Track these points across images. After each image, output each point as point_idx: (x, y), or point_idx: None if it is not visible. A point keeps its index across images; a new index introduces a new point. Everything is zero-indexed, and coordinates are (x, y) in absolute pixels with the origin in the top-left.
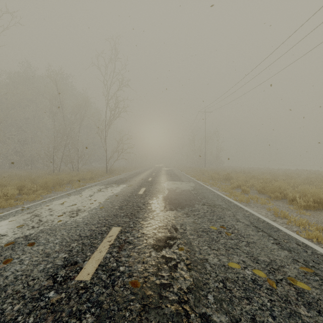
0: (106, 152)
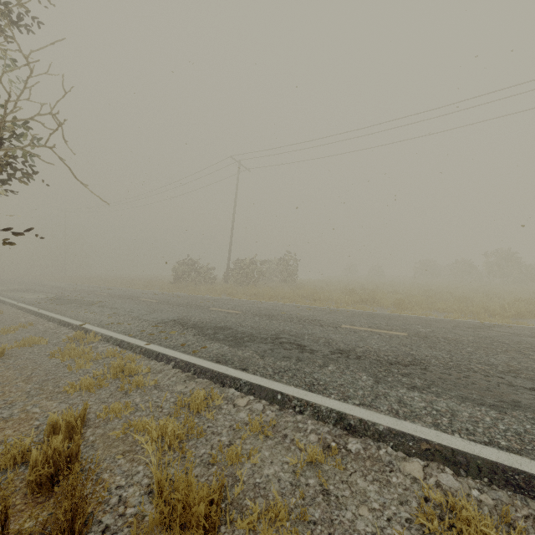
0: None
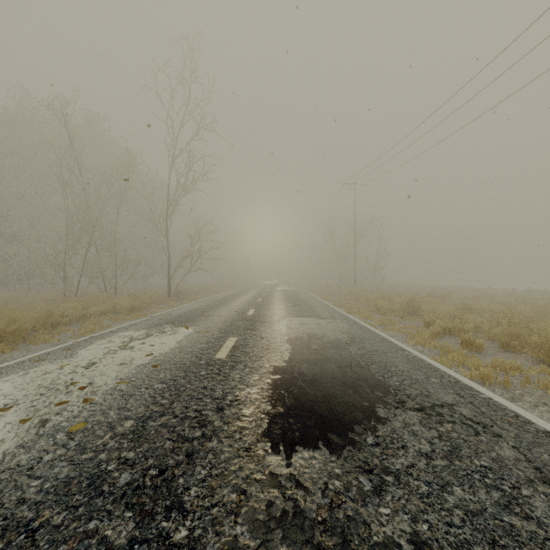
0: (168, 257)
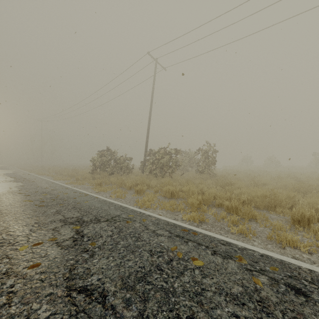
0: None
